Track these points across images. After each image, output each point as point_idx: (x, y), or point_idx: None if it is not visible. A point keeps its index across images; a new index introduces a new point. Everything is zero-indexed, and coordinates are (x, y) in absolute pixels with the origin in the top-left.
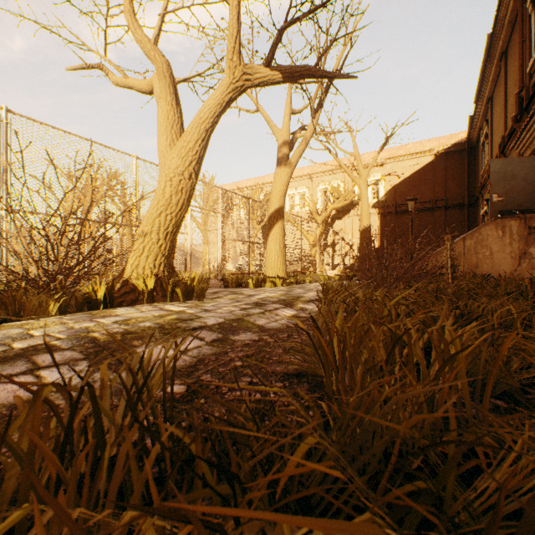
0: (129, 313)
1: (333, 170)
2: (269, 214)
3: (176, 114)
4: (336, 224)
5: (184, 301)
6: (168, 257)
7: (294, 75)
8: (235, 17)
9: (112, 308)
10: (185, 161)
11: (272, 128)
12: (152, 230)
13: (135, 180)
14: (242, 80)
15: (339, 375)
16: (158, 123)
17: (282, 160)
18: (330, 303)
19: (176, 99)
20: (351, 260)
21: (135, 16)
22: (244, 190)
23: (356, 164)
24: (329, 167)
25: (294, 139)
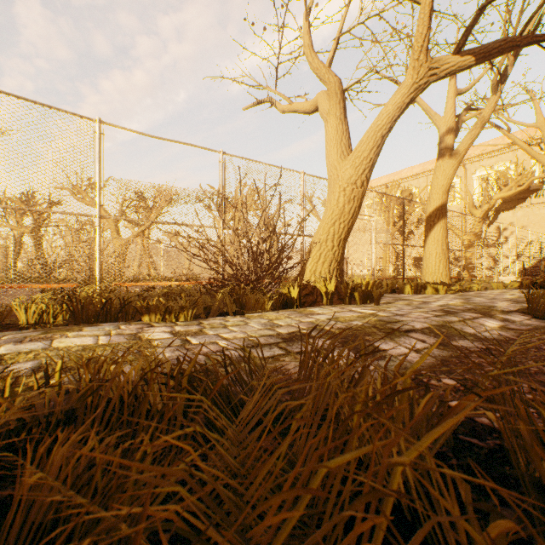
0: (328, 313)
1: (498, 151)
2: (427, 213)
3: (344, 127)
4: (502, 218)
5: (360, 304)
6: (339, 262)
7: (490, 53)
8: (426, 15)
9: (299, 307)
10: (358, 171)
11: (432, 117)
12: (327, 238)
13: (302, 194)
14: (425, 77)
15: None
16: (327, 139)
17: (446, 150)
18: (542, 315)
19: (344, 112)
20: (527, 263)
21: (312, 48)
22: (376, 189)
23: (536, 136)
24: (491, 147)
25: (459, 123)
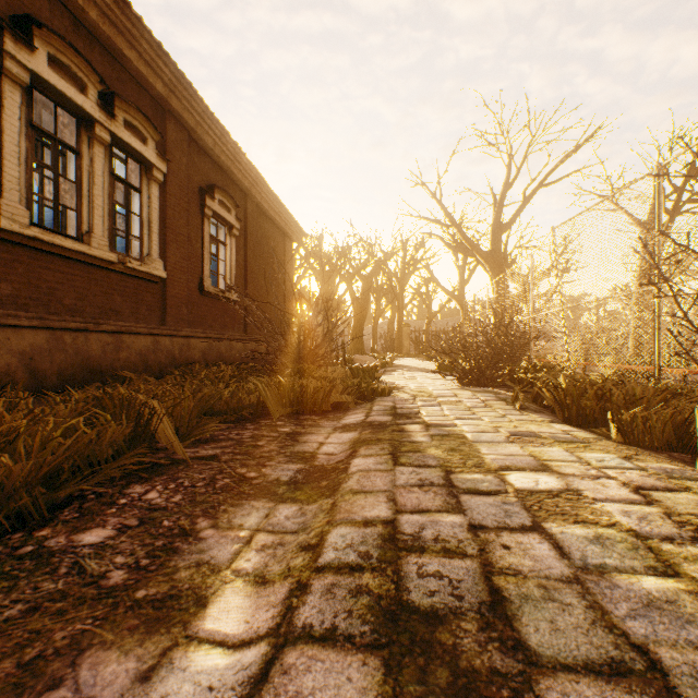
0: (528, 449)
1: None
2: None
3: None
4: None
5: None
6: None
7: None
8: None
9: None
10: None
11: None
12: None
13: None
14: None
15: (182, 427)
16: None
17: None
18: None
19: None
20: None
21: None
22: None
23: None
24: None
25: None
